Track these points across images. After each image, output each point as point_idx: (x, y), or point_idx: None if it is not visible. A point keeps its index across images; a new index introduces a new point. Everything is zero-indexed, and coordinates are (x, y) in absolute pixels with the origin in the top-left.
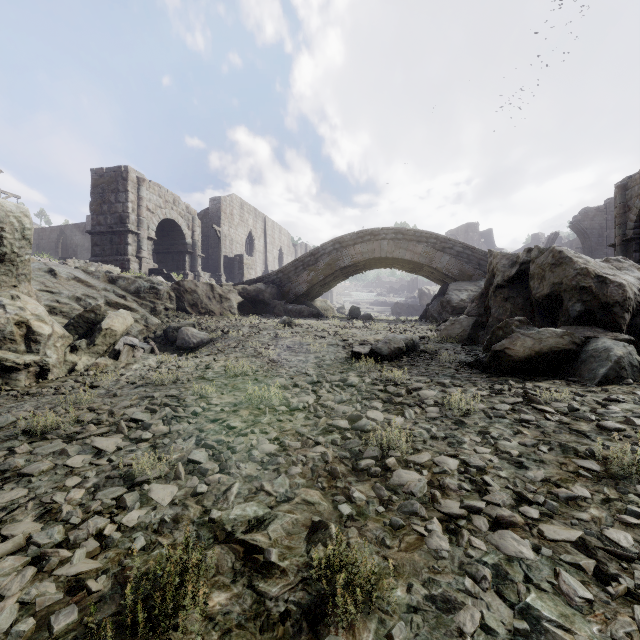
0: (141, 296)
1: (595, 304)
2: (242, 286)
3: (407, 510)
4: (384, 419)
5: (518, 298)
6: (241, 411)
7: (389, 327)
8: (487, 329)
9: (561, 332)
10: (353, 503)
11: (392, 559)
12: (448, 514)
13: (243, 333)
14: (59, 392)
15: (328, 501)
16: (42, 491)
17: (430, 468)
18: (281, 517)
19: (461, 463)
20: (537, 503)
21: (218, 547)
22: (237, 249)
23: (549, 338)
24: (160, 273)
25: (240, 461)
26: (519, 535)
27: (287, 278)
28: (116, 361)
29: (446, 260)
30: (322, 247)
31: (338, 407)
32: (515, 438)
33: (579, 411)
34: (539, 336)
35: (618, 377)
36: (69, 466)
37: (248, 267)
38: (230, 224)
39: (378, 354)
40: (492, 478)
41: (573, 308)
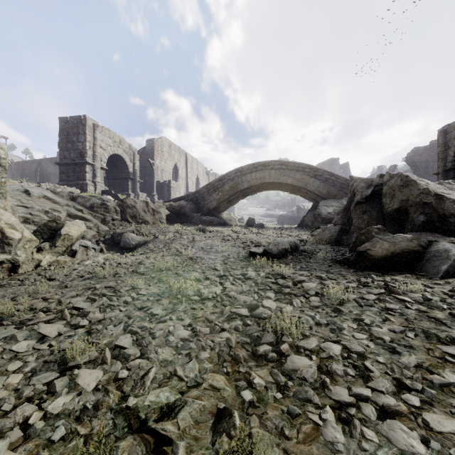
0: (94, 210)
1: (435, 216)
2: (169, 203)
3: (302, 397)
4: (276, 307)
5: (373, 211)
6: (163, 300)
7: (276, 233)
8: (350, 234)
9: (410, 237)
10: (254, 389)
11: (292, 452)
12: (338, 401)
13: (169, 237)
14: (23, 284)
15: (232, 386)
16: None
17: (318, 353)
18: (190, 403)
19: (343, 348)
20: (416, 390)
21: (131, 437)
22: (166, 176)
23: (401, 242)
24: (109, 193)
25: (158, 346)
26: (406, 425)
27: (202, 197)
28: (73, 258)
29: (317, 184)
30: (227, 175)
31: (240, 297)
32: (384, 325)
33: (432, 301)
34: (393, 240)
35: None
36: (14, 351)
37: (174, 189)
38: (161, 158)
39: (269, 253)
40: (372, 364)
41: (417, 219)
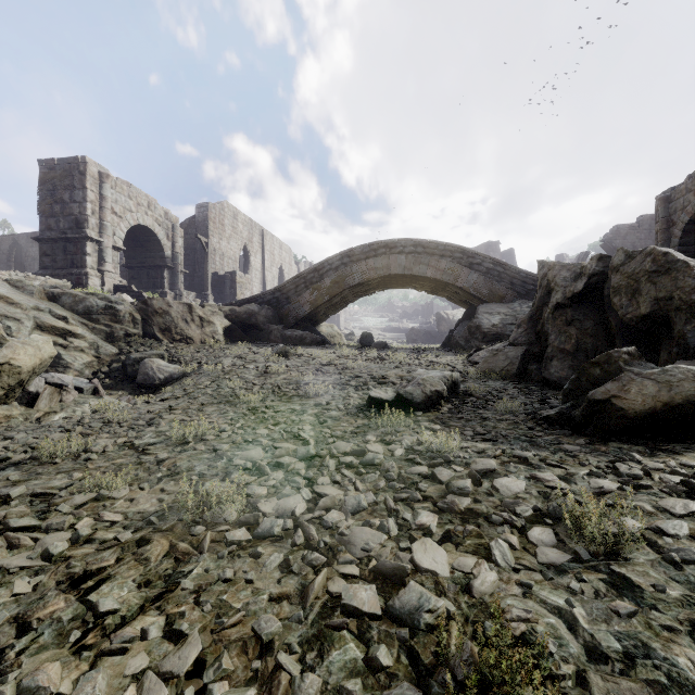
0: (93, 318)
1: None
2: (230, 307)
3: None
4: (452, 570)
5: (586, 321)
6: (155, 542)
7: (410, 358)
8: (545, 362)
9: None
10: None
11: None
12: None
13: (223, 367)
14: None
15: None
16: None
17: None
18: None
19: None
20: None
21: None
22: (229, 265)
23: (683, 381)
24: (128, 291)
25: None
26: None
27: (286, 298)
28: (29, 409)
29: (474, 278)
30: (328, 261)
31: (352, 530)
32: None
33: None
34: (666, 378)
35: None
36: None
37: (242, 286)
38: (221, 236)
39: (408, 401)
40: None
41: (694, 334)
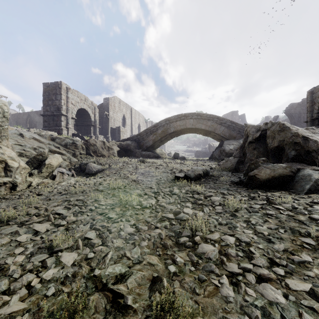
0: (67, 147)
1: (302, 151)
2: (119, 142)
3: (207, 269)
4: (193, 213)
5: (260, 148)
6: (116, 208)
7: (194, 163)
8: (244, 164)
9: (285, 166)
10: (176, 264)
11: (200, 302)
12: (231, 272)
13: (119, 166)
14: (21, 197)
15: (162, 263)
16: (0, 256)
17: (219, 242)
18: (135, 273)
19: (236, 239)
20: (282, 265)
21: (97, 294)
22: (117, 124)
23: (279, 169)
24: (78, 136)
25: (113, 238)
26: (274, 286)
27: (142, 138)
28: (53, 180)
29: (222, 129)
30: (160, 122)
31: (168, 206)
32: (265, 224)
33: (298, 209)
34: (273, 168)
35: (316, 190)
36: (18, 241)
37: (122, 133)
38: (113, 111)
39: (188, 177)
40: (255, 249)
41: (290, 153)
